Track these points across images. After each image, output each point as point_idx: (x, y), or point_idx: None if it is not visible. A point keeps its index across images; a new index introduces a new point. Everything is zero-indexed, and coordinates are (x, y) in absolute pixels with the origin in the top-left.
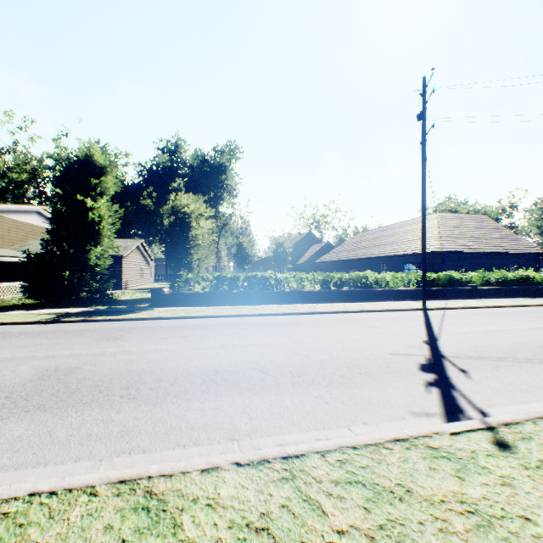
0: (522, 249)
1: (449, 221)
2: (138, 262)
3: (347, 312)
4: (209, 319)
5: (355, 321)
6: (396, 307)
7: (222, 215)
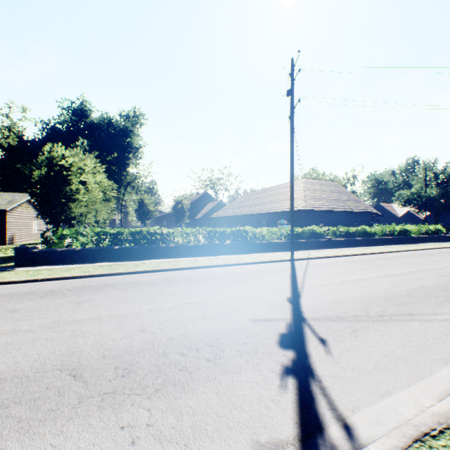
0: (362, 209)
1: (312, 185)
2: (30, 216)
3: (225, 265)
4: (73, 280)
5: (229, 276)
6: (269, 259)
7: (127, 174)
